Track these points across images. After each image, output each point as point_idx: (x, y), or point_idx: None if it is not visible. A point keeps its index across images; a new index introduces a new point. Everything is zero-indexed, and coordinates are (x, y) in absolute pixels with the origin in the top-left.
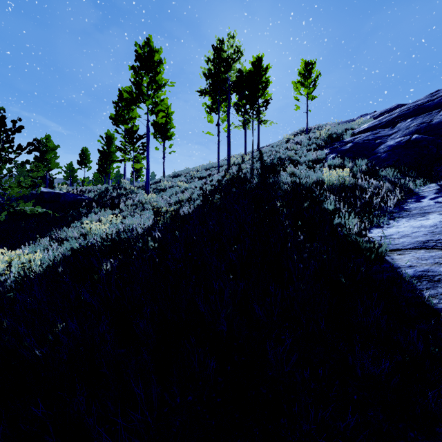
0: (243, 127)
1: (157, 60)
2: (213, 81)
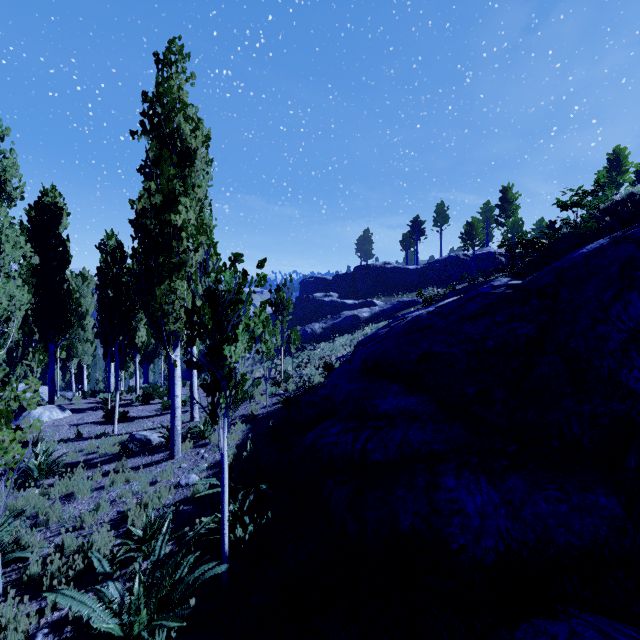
0: None
1: (622, 157)
2: None
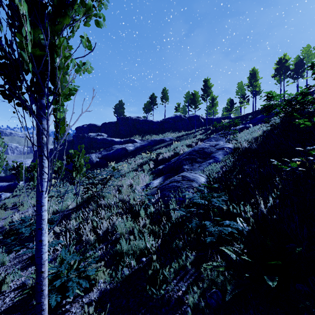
0: (294, 82)
1: (256, 73)
2: (277, 71)
